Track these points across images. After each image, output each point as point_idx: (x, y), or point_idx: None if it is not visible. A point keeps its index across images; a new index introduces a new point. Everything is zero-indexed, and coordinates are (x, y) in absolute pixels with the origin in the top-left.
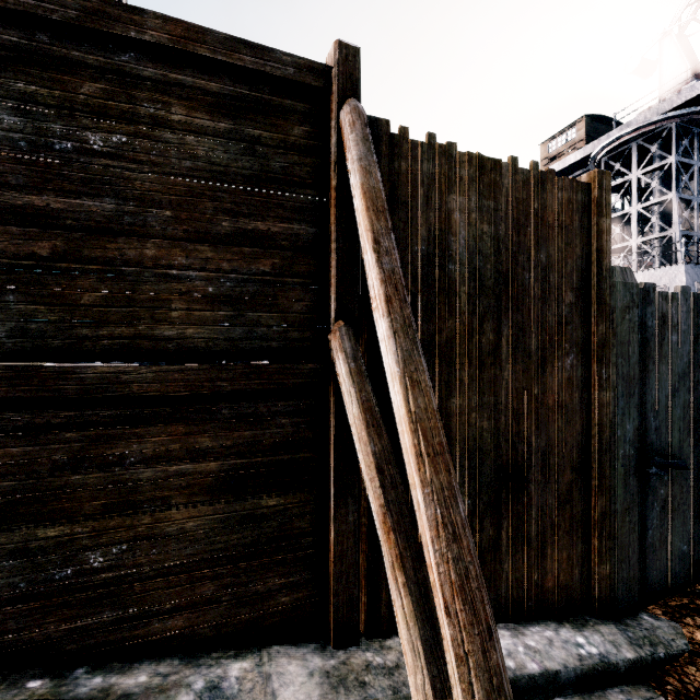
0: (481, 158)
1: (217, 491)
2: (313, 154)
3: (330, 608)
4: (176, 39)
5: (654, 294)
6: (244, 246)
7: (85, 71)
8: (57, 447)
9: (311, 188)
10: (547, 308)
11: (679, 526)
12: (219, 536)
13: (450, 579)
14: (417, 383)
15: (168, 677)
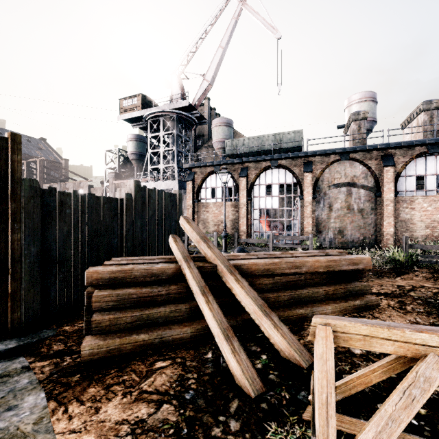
0: None
1: None
2: None
3: None
4: None
5: (56, 192)
6: None
7: None
8: None
9: None
10: None
11: (72, 289)
12: None
13: None
14: None
15: None
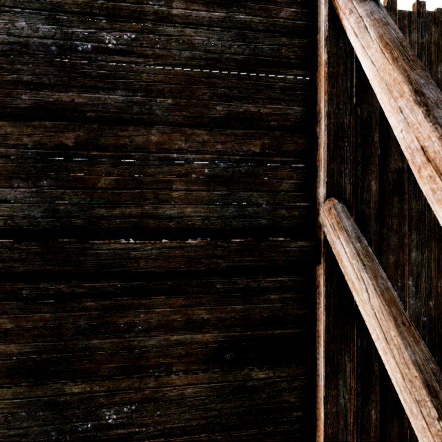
0: None
1: (211, 361)
2: (300, 35)
3: None
4: None
5: None
6: (236, 128)
7: None
8: (79, 314)
9: (298, 68)
10: None
11: None
12: (213, 403)
13: None
14: None
15: None
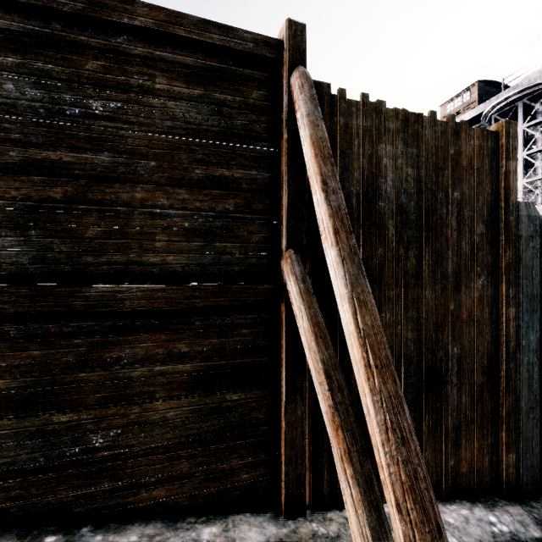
0: (406, 112)
1: (191, 387)
2: (268, 113)
3: (282, 485)
4: (159, 23)
5: None
6: (213, 189)
7: (89, 52)
8: (68, 351)
9: (266, 141)
10: (461, 238)
11: None
12: (193, 424)
13: (400, 479)
14: (363, 303)
15: (154, 538)
